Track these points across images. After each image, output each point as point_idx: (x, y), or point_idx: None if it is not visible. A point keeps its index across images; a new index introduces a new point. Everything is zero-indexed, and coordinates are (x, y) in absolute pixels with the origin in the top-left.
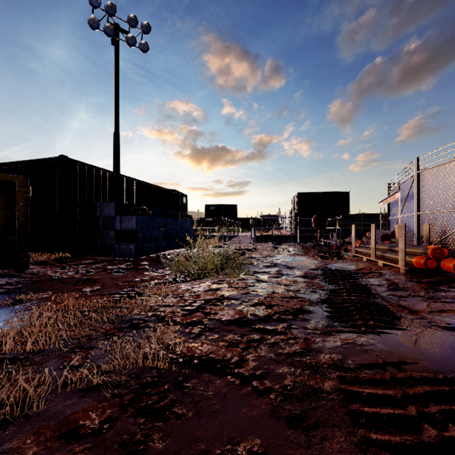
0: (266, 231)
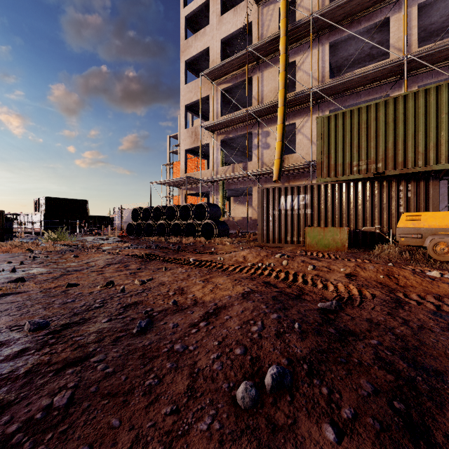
0: None
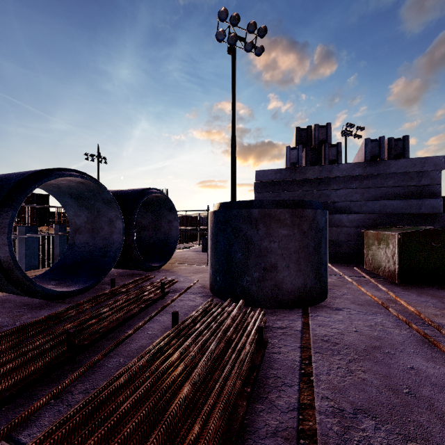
0: None
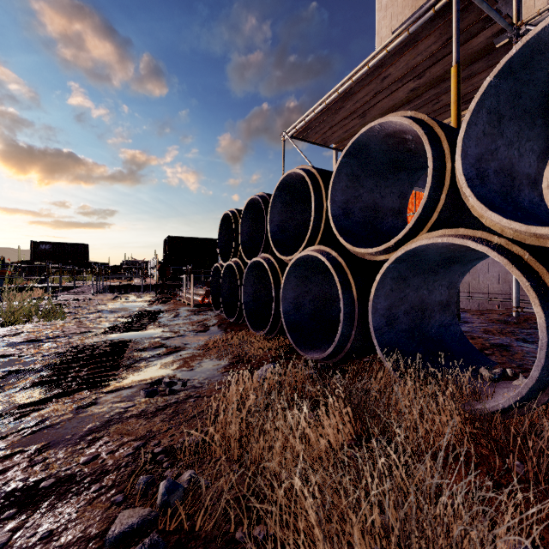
0: (129, 279)
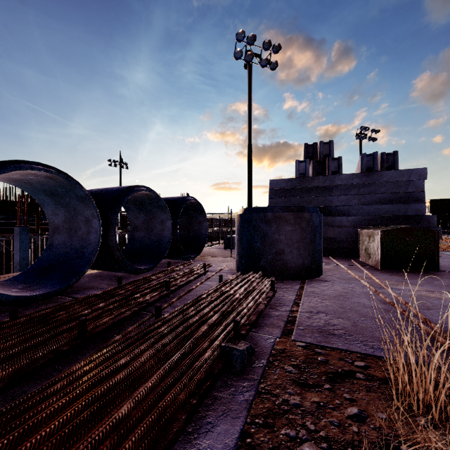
0: None
